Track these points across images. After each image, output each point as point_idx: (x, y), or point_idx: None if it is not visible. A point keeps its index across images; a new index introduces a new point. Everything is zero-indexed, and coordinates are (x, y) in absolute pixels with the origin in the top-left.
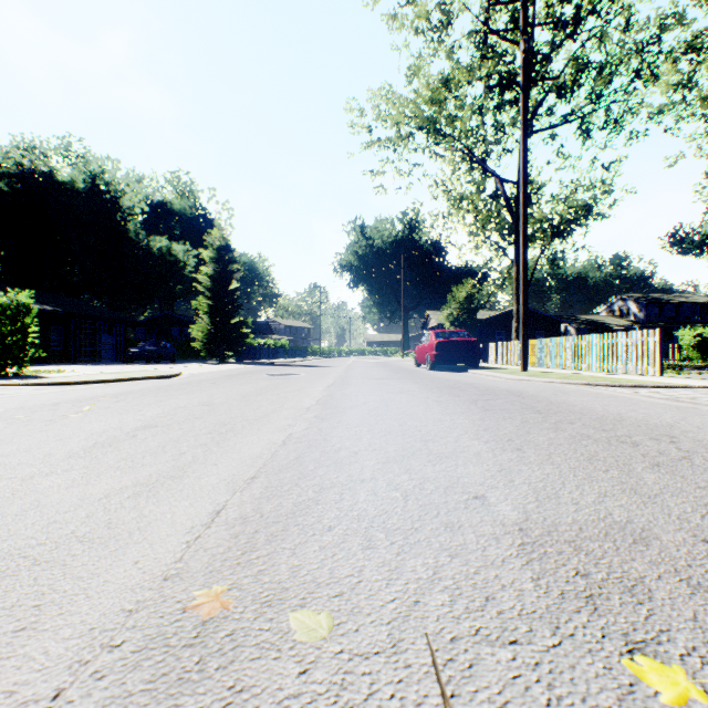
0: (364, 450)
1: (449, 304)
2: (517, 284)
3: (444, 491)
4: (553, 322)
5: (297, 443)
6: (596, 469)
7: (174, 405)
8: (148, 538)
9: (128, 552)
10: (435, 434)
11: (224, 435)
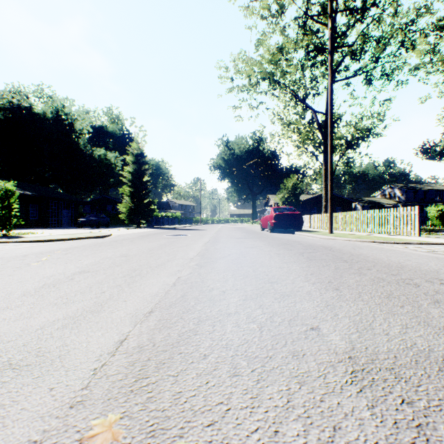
0: (229, 290)
1: (282, 191)
2: (325, 178)
3: (288, 323)
4: (347, 202)
5: (183, 284)
6: (395, 305)
7: (103, 256)
8: (65, 365)
9: (47, 379)
10: (278, 277)
11: (133, 278)
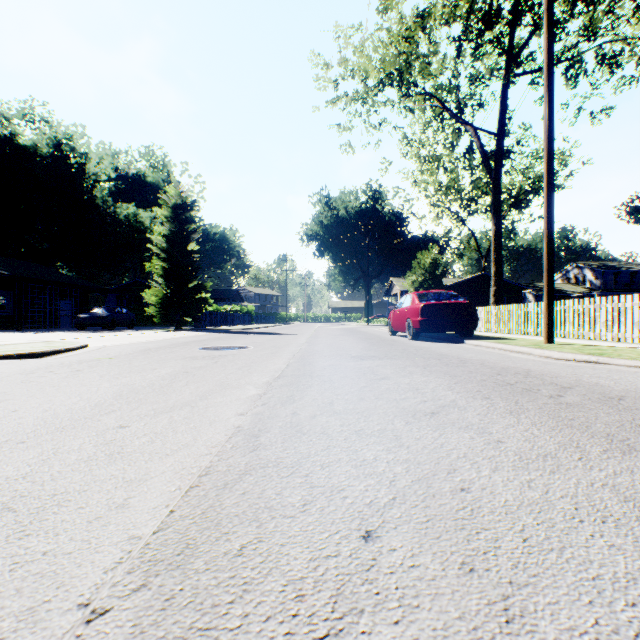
0: None
1: (414, 270)
2: (495, 245)
3: None
4: (515, 289)
5: None
6: None
7: None
8: None
9: None
10: None
11: None
